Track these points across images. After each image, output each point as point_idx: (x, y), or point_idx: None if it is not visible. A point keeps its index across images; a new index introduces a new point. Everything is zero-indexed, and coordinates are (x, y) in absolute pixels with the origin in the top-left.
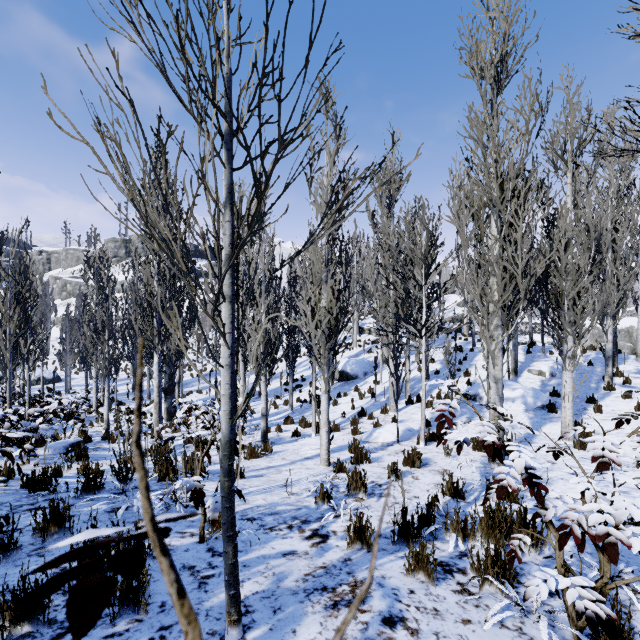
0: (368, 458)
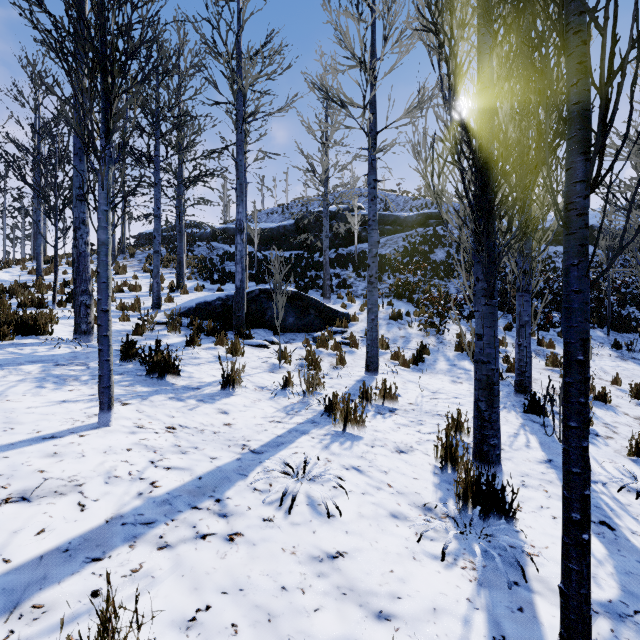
0: (634, 393)
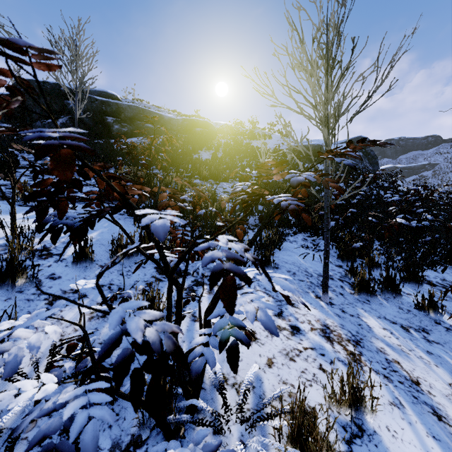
0: None
